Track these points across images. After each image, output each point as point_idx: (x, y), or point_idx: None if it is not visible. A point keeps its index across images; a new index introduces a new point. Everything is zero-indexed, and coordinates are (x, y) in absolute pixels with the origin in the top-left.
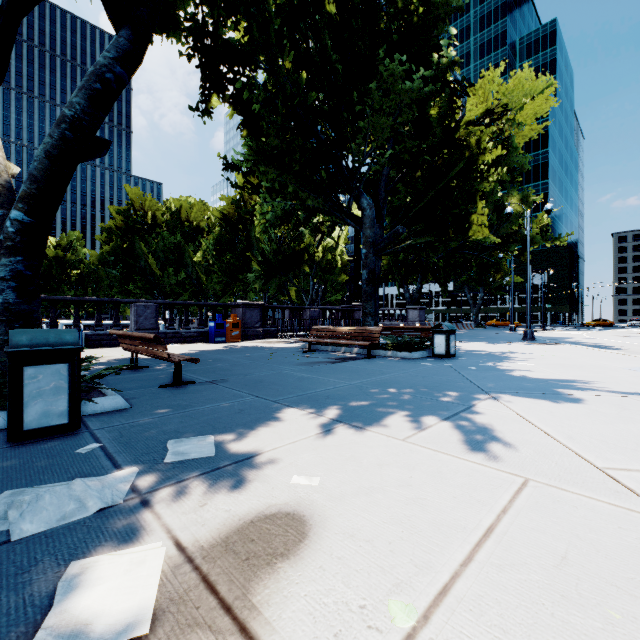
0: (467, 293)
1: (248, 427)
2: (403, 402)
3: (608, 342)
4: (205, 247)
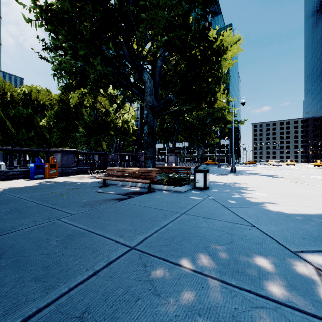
0: (196, 148)
1: None
2: None
3: (267, 172)
4: (48, 116)
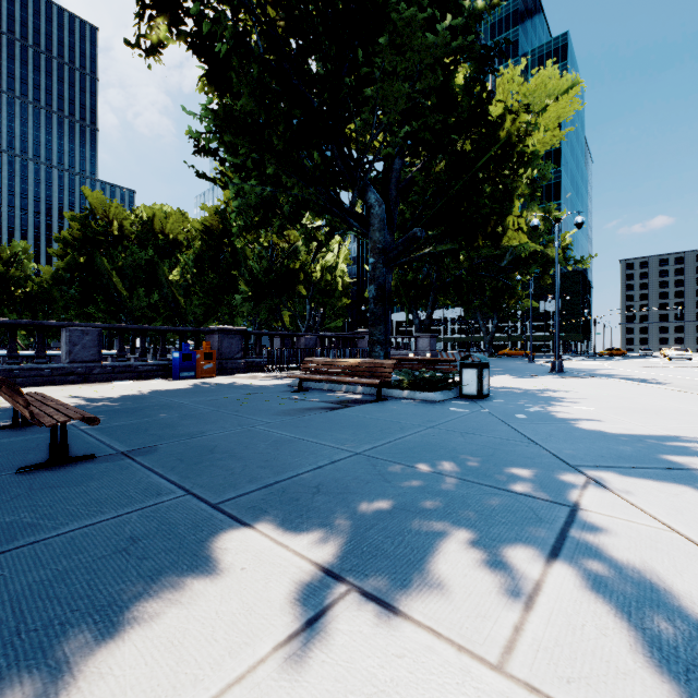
0: (479, 320)
1: (110, 619)
2: (452, 499)
3: (640, 374)
4: (183, 264)
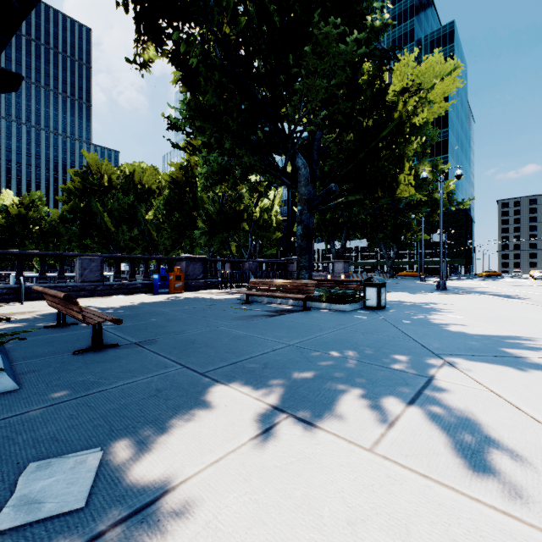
0: (383, 248)
1: (159, 426)
2: (352, 372)
3: (507, 291)
4: (156, 207)
